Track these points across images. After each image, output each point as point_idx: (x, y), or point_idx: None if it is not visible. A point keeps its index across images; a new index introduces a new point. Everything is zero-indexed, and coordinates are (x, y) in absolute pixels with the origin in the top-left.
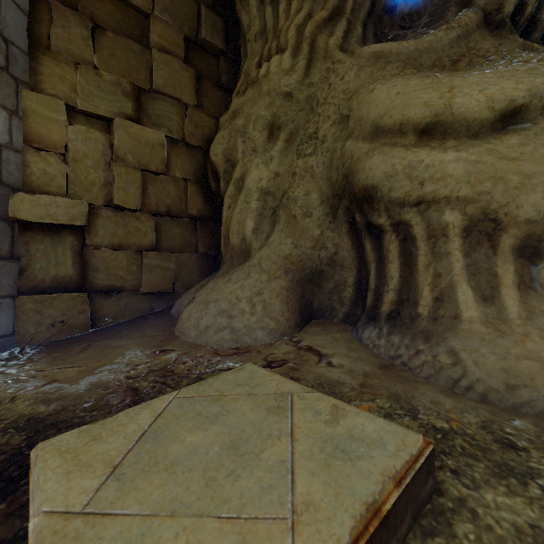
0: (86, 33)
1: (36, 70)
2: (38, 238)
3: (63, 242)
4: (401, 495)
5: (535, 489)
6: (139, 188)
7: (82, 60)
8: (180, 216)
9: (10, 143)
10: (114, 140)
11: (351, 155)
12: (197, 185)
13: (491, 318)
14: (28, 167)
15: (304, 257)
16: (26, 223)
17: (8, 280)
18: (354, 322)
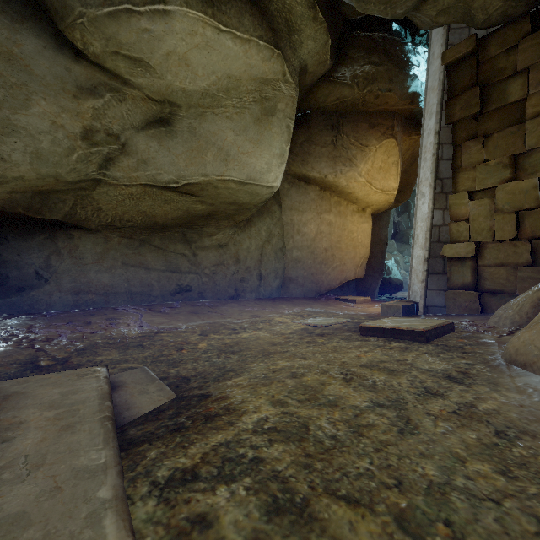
0: (479, 147)
1: (455, 183)
2: (455, 263)
3: (466, 265)
4: (406, 330)
5: (440, 350)
6: (513, 225)
7: (477, 163)
8: None
9: (443, 223)
10: (495, 200)
11: None
12: None
13: (539, 321)
14: (451, 231)
15: None
16: (450, 257)
17: (442, 283)
18: None
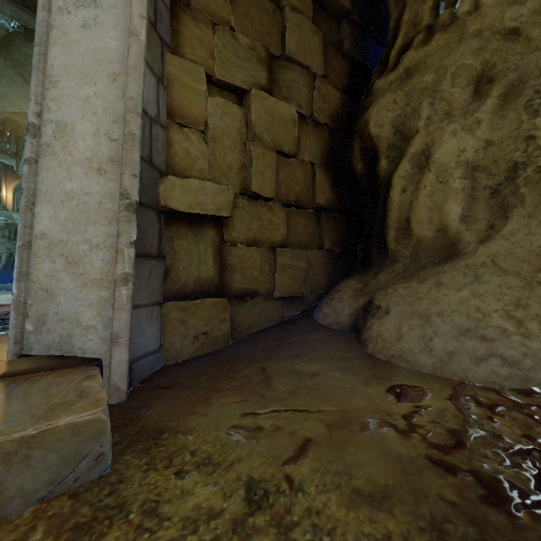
0: None
1: (177, 31)
2: (182, 232)
3: (204, 237)
4: None
5: None
6: (274, 172)
7: (220, 20)
8: (306, 206)
9: (157, 116)
10: (250, 115)
11: None
12: (324, 170)
13: None
14: (171, 147)
15: None
16: (171, 215)
17: (157, 284)
18: None
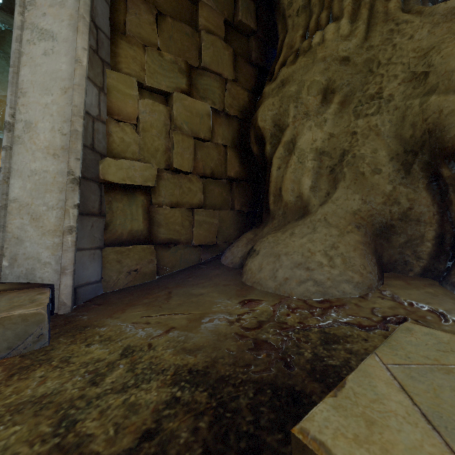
0: (152, 19)
1: (116, 53)
2: (118, 197)
3: (136, 201)
4: None
5: None
6: (192, 153)
7: (149, 43)
8: (220, 178)
9: (99, 115)
10: (173, 112)
11: (439, 109)
12: (234, 150)
13: None
14: (110, 136)
15: (374, 213)
16: (110, 185)
17: (98, 234)
18: (436, 276)
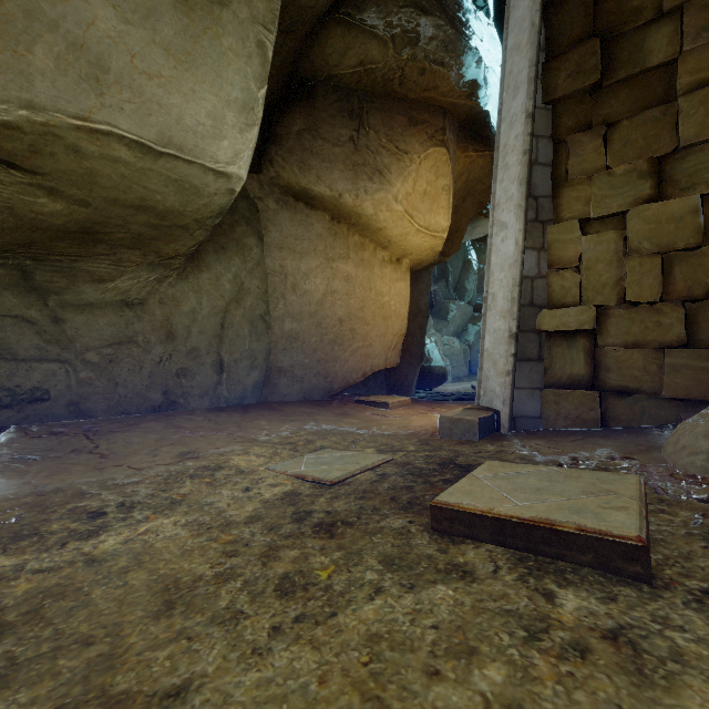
0: (597, 143)
1: (557, 205)
2: (557, 343)
3: (576, 345)
4: (578, 535)
5: None
6: (658, 276)
7: (594, 171)
8: None
9: (538, 273)
10: (626, 234)
11: None
12: None
13: None
14: (551, 287)
15: None
16: (549, 332)
17: (537, 377)
18: None
